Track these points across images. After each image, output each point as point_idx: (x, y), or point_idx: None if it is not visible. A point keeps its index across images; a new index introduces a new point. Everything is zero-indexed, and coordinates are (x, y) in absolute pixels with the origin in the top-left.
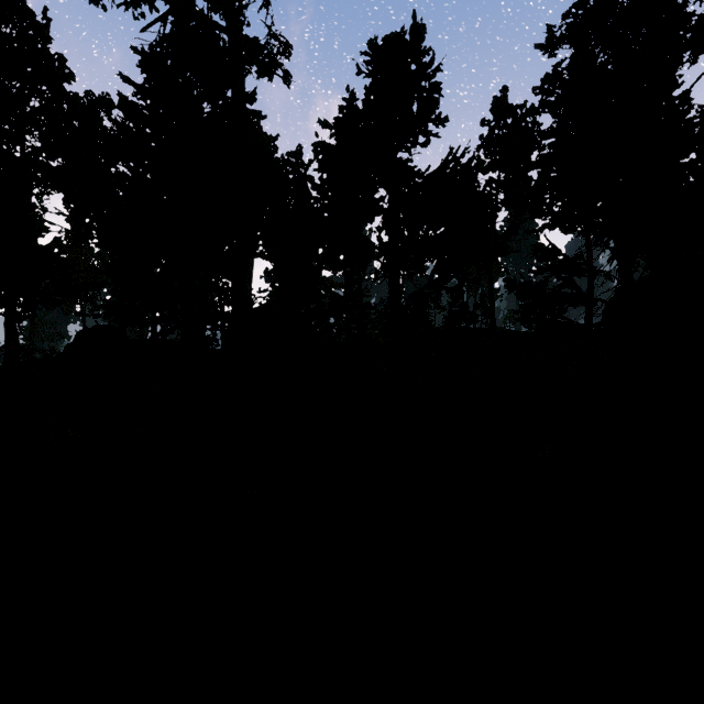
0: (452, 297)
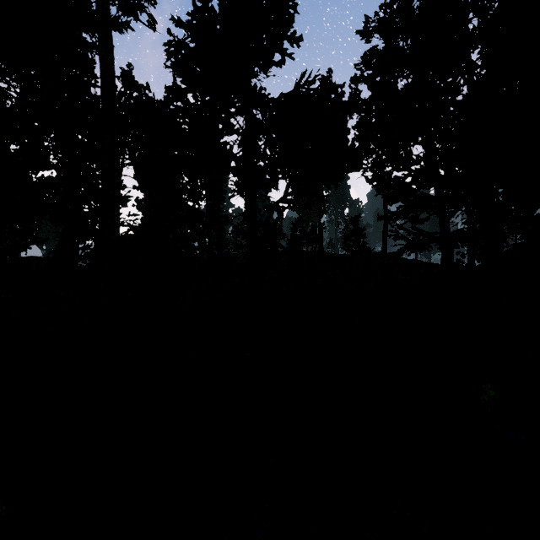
0: (294, 224)
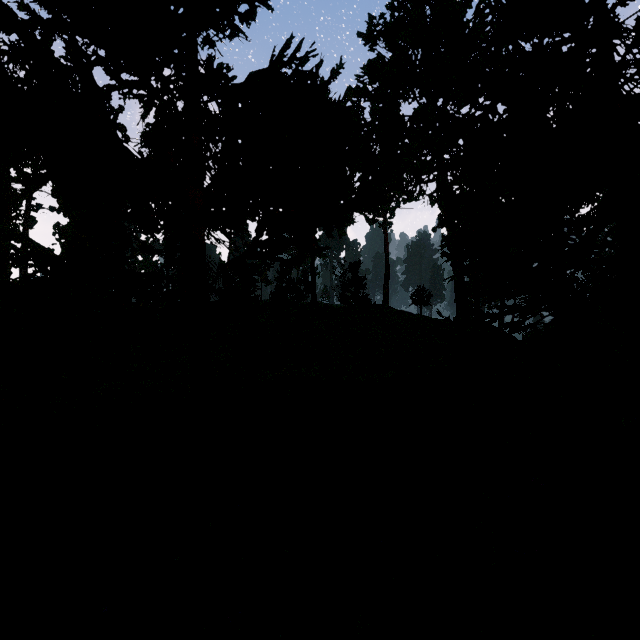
0: (280, 272)
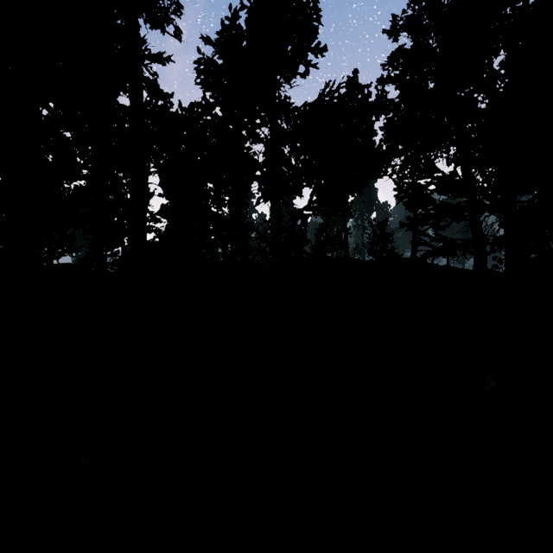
0: (318, 229)
